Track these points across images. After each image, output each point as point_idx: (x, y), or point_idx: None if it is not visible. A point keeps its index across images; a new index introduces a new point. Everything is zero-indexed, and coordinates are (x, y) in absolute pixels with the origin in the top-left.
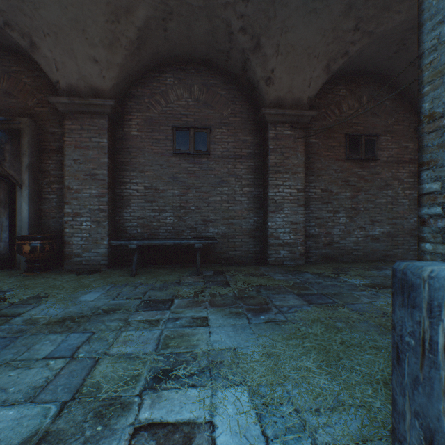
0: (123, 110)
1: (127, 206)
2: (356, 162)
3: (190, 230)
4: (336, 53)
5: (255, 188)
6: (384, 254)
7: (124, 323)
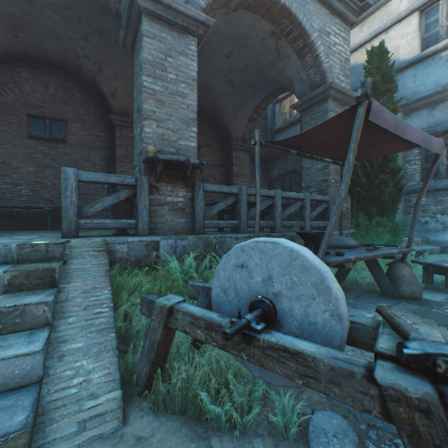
0: None
1: None
2: None
3: (47, 202)
4: None
5: (108, 172)
6: None
7: None
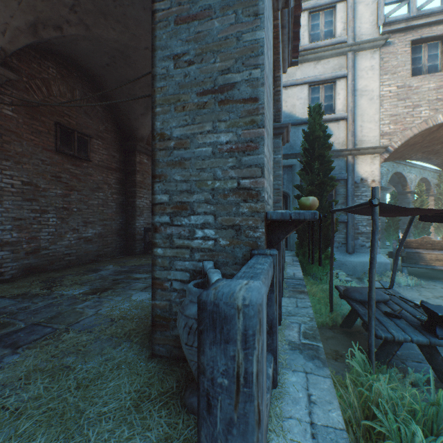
0: None
1: None
2: (69, 158)
3: None
4: (48, 18)
5: None
6: (97, 254)
7: None
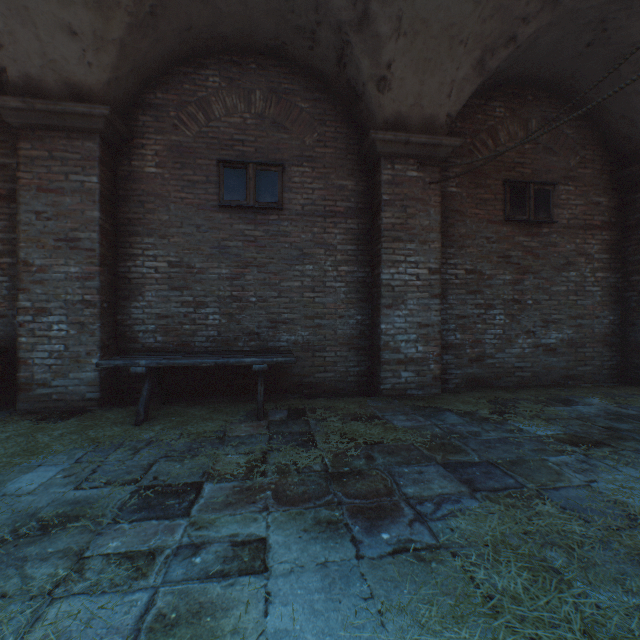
0: (130, 130)
1: (138, 297)
2: (520, 226)
3: (249, 337)
4: (497, 37)
5: (358, 266)
6: (564, 374)
7: (69, 568)
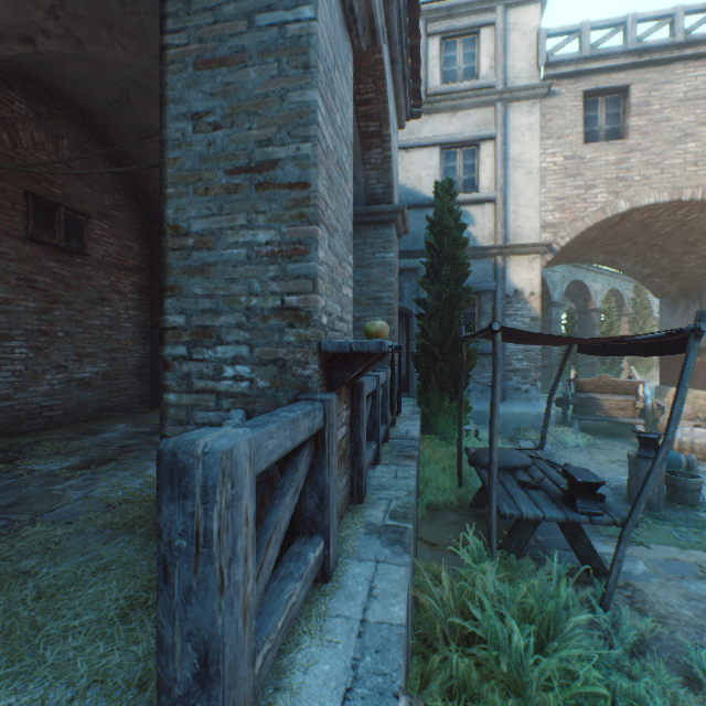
0: None
1: None
2: (51, 249)
3: None
4: (10, 25)
5: None
6: (101, 407)
7: None
